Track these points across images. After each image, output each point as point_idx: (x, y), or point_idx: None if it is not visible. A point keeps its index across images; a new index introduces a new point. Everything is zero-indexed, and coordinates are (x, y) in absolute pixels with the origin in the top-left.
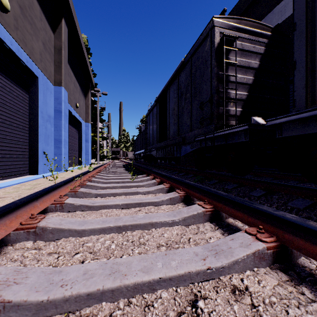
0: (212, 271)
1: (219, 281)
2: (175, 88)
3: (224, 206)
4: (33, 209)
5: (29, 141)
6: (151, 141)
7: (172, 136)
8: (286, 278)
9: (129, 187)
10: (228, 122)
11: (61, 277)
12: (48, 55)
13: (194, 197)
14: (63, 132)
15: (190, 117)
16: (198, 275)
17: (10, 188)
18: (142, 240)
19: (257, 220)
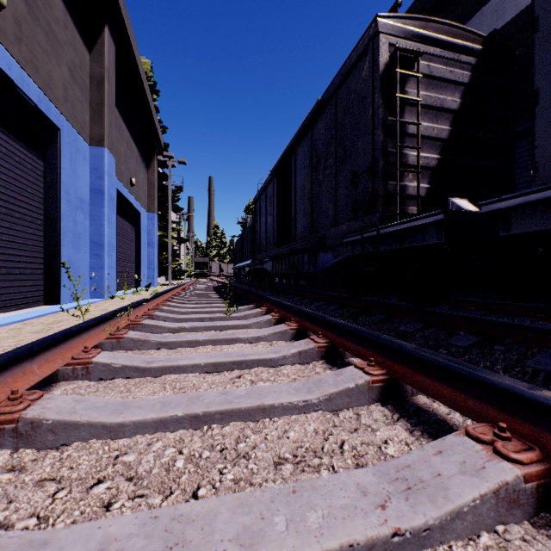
0: (403, 538)
1: None
2: (305, 150)
3: (410, 371)
4: (22, 377)
5: (45, 244)
6: (263, 246)
7: (301, 235)
8: None
9: (221, 328)
10: (403, 209)
11: None
12: (79, 90)
13: (347, 351)
14: (106, 229)
15: (334, 201)
16: (372, 550)
17: (4, 330)
18: (242, 447)
19: (488, 405)
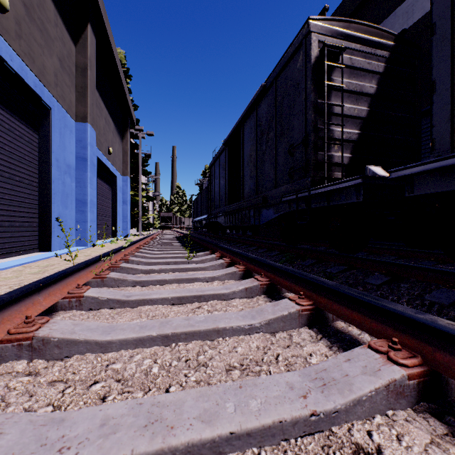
0: (318, 418)
1: (331, 435)
2: (252, 125)
3: (331, 302)
4: (32, 307)
5: (39, 202)
6: (217, 203)
7: (248, 195)
8: (443, 430)
9: (183, 270)
10: (330, 174)
11: (62, 431)
12: (67, 76)
13: (283, 287)
14: (88, 190)
15: (274, 167)
16: (295, 425)
17: (8, 272)
18: (202, 358)
19: (387, 326)
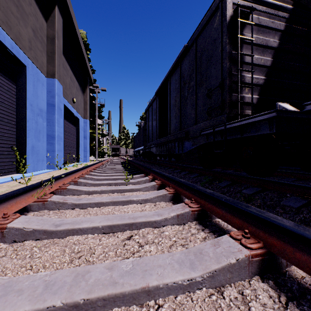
0: None
1: None
2: (176, 78)
3: (290, 248)
4: None
5: (17, 136)
6: (150, 138)
7: (173, 131)
8: None
9: (121, 191)
10: (242, 112)
11: None
12: (39, 44)
13: (217, 216)
14: (56, 128)
15: (195, 108)
16: None
17: None
18: None
19: None
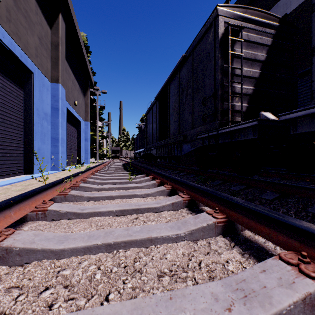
0: None
1: None
2: (175, 85)
3: (241, 216)
4: (3, 220)
5: (24, 139)
6: (151, 140)
7: (173, 134)
8: None
9: (126, 188)
10: (233, 118)
11: None
12: (44, 50)
13: (201, 203)
14: (60, 131)
15: (192, 114)
16: None
17: None
18: (138, 265)
19: (292, 239)
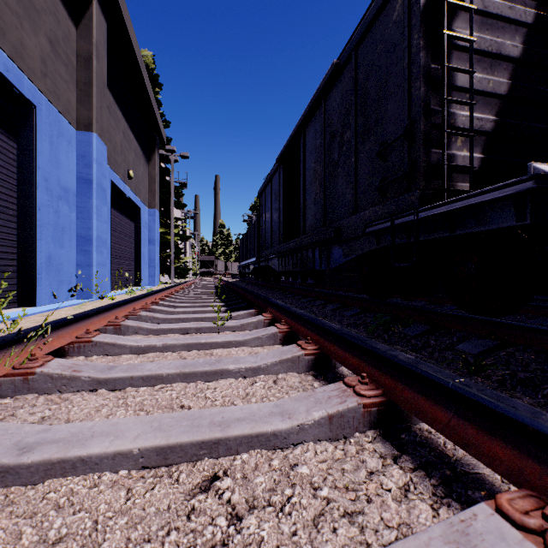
0: None
1: None
2: (317, 128)
3: None
4: None
5: (19, 238)
6: (268, 241)
7: (311, 227)
8: None
9: (206, 347)
10: (450, 185)
11: None
12: (62, 67)
13: (433, 427)
14: (94, 223)
15: (353, 182)
16: None
17: None
18: None
19: None
